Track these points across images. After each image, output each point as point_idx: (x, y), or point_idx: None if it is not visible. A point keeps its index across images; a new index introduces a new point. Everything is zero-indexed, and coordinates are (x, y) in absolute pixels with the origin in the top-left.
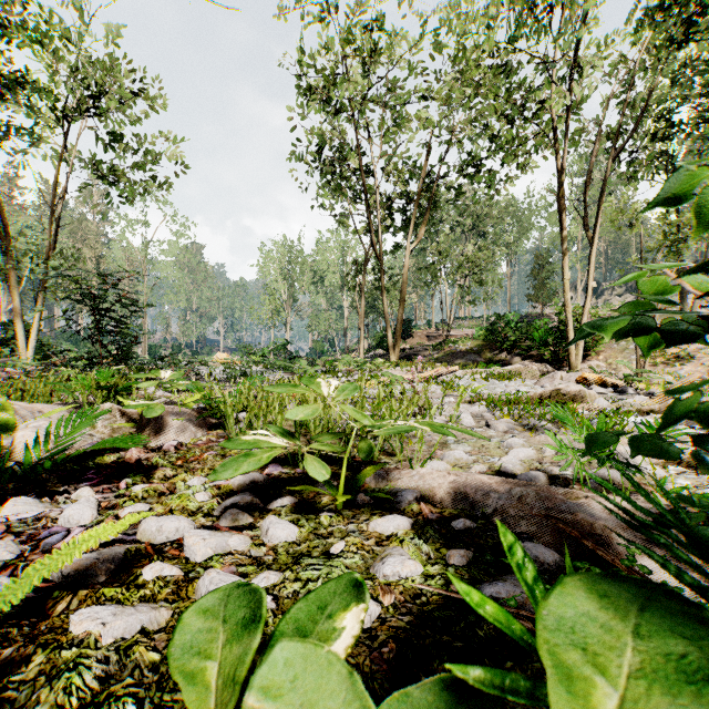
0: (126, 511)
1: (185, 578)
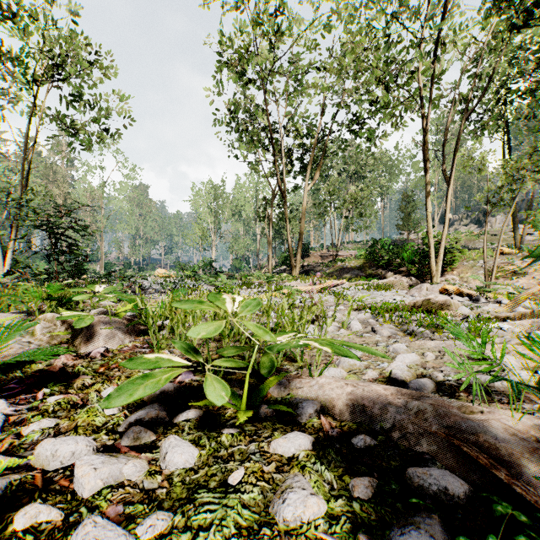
0: (31, 428)
1: (63, 524)
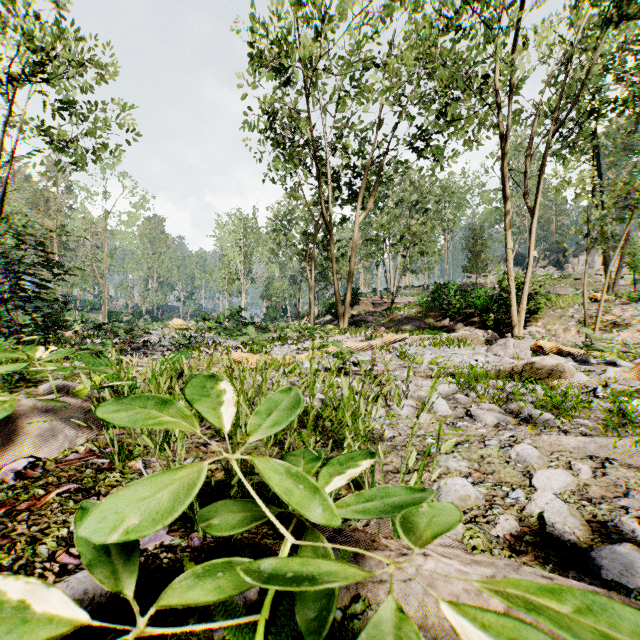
0: None
1: None
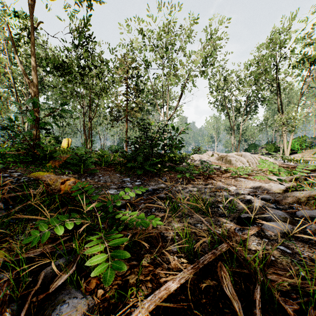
0: None
1: None
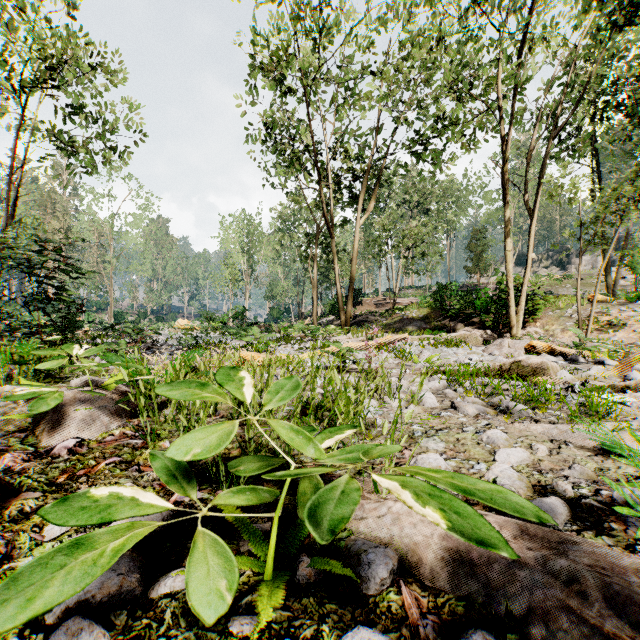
0: None
1: None
